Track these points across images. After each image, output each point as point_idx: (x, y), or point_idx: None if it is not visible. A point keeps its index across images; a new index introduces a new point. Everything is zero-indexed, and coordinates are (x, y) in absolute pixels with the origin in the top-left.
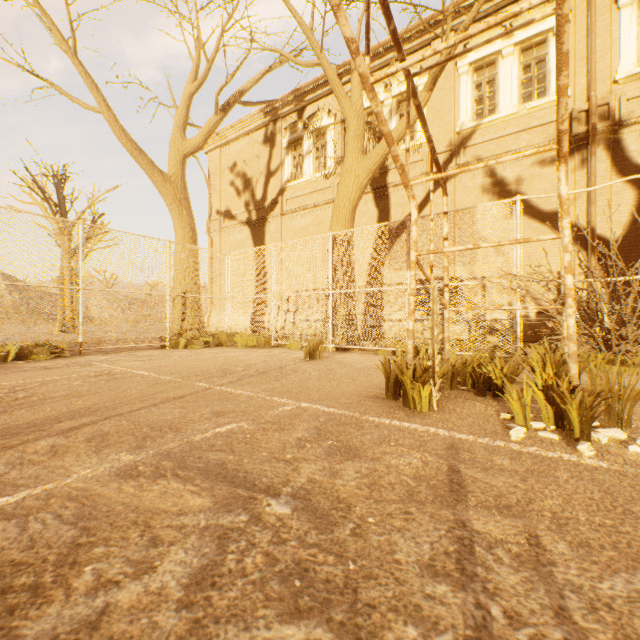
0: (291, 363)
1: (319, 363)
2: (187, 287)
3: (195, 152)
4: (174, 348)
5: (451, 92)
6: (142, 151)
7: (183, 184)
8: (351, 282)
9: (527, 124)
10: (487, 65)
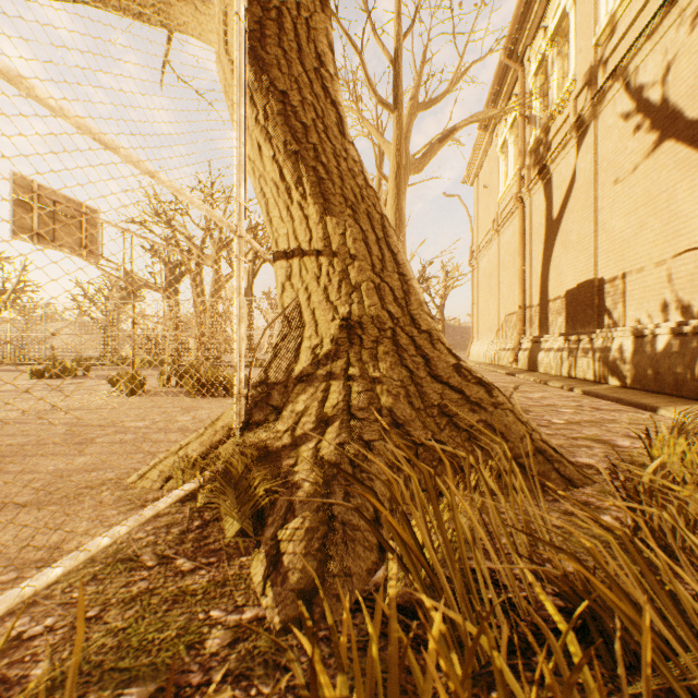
0: None
1: None
2: None
3: None
4: None
5: None
6: None
7: None
8: None
9: None
10: None
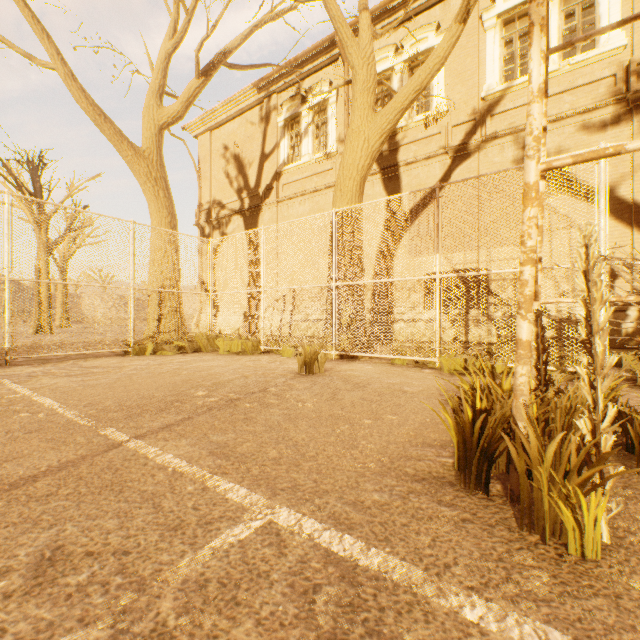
0: (279, 380)
1: (319, 380)
2: (164, 281)
3: (173, 123)
4: (139, 355)
5: (475, 51)
6: (108, 118)
7: (159, 160)
8: (359, 272)
9: (571, 83)
10: (518, 17)
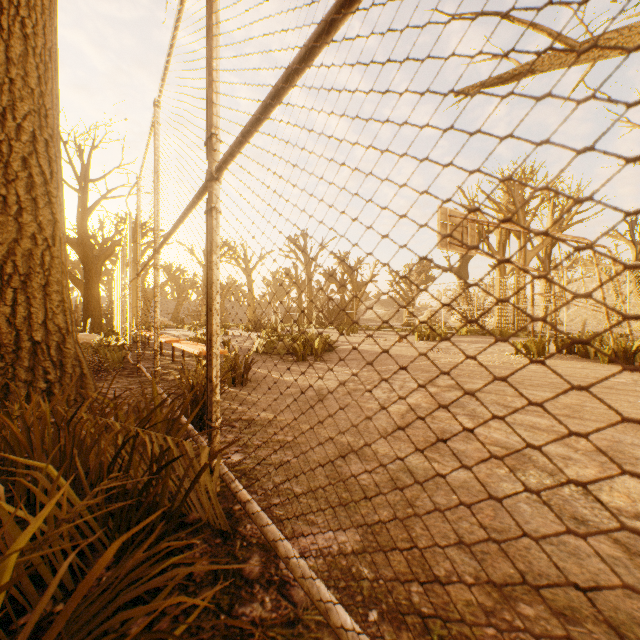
0: None
1: None
2: None
3: None
4: None
5: None
6: None
7: None
8: None
9: None
10: None
